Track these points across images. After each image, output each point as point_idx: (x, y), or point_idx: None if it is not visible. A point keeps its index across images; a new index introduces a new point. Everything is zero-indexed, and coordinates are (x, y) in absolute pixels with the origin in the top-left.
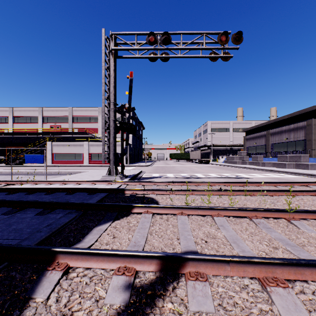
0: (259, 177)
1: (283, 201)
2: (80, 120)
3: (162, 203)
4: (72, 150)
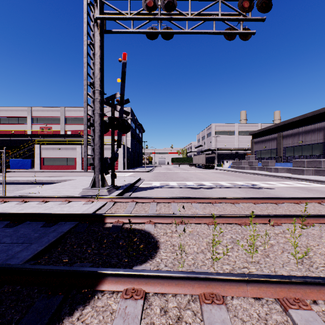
0: (281, 187)
1: None
2: (73, 121)
3: (164, 244)
4: (63, 154)
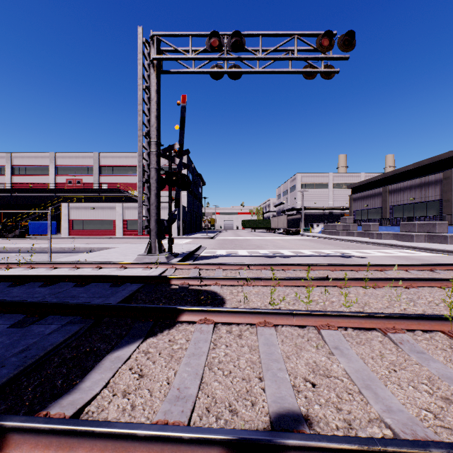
0: (377, 255)
1: (428, 297)
2: (110, 172)
3: (230, 301)
4: (98, 216)
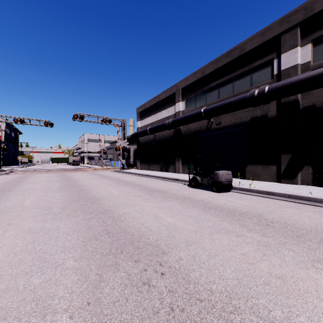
0: None
1: None
2: None
3: None
4: None
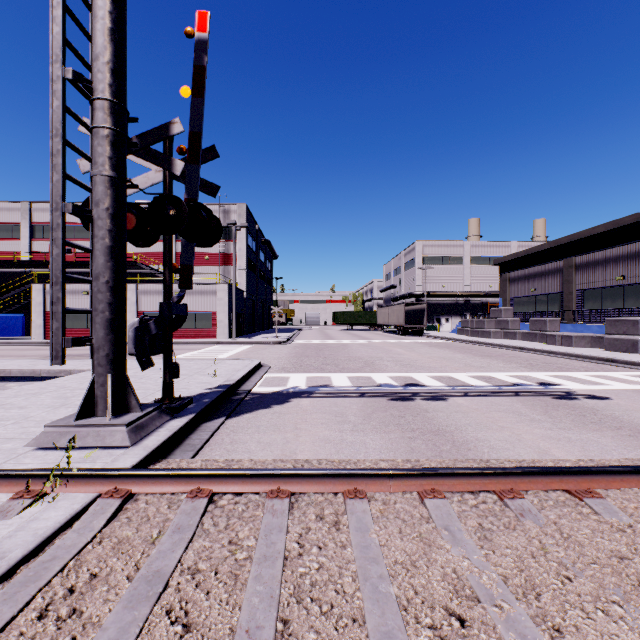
0: (622, 391)
1: None
2: None
3: None
4: None
